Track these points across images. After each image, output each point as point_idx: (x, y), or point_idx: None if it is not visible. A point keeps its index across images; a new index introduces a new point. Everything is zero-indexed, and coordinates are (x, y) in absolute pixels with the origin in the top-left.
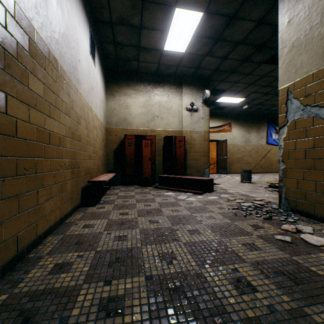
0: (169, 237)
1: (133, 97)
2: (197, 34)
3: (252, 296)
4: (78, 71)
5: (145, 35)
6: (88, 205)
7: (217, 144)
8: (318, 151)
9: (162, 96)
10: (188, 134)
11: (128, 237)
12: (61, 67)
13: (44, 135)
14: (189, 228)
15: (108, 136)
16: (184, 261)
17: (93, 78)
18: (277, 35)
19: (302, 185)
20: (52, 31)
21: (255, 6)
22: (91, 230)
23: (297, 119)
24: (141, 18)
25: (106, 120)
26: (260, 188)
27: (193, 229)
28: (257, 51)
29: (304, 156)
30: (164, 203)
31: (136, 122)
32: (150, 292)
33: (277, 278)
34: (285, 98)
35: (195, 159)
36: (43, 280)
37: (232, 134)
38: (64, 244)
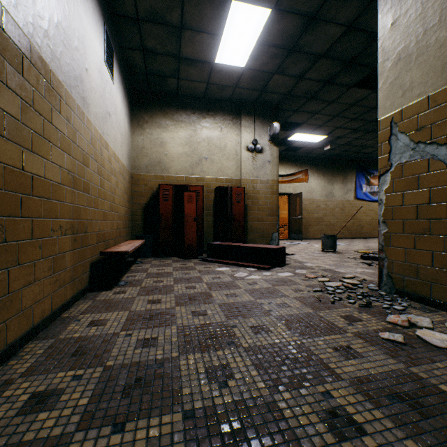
0: (222, 339)
1: (171, 130)
2: (262, 40)
3: (359, 444)
4: (84, 86)
5: (188, 40)
6: (100, 289)
7: (289, 198)
8: (436, 207)
9: (213, 130)
10: (249, 184)
11: (159, 341)
12: (54, 74)
13: (22, 181)
14: (253, 323)
15: (134, 186)
16: (246, 382)
17: (111, 99)
18: (373, 47)
19: (412, 257)
20: (38, 16)
21: (345, 3)
22: (101, 330)
23: (406, 163)
24: (182, 13)
25: (131, 163)
26: (350, 260)
27: (258, 325)
28: (346, 69)
29: (415, 215)
30: (216, 283)
31: (175, 167)
32: (190, 443)
33: (393, 407)
34: (387, 133)
35: (259, 219)
36: (6, 427)
37: (309, 186)
38: (53, 355)
